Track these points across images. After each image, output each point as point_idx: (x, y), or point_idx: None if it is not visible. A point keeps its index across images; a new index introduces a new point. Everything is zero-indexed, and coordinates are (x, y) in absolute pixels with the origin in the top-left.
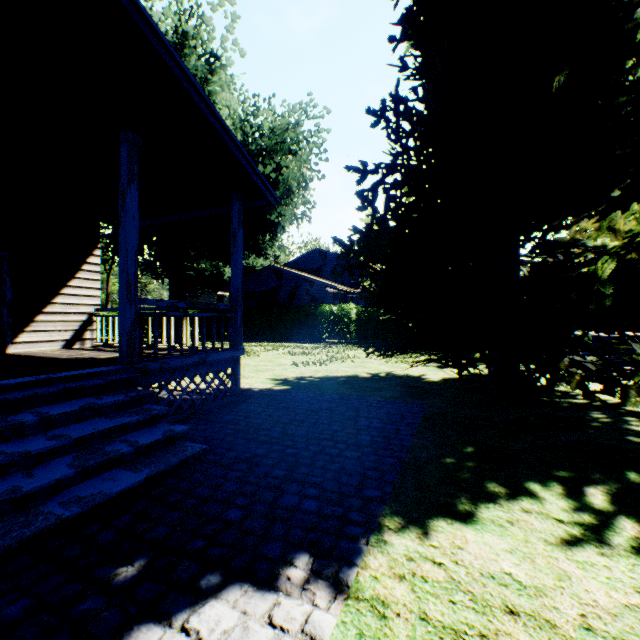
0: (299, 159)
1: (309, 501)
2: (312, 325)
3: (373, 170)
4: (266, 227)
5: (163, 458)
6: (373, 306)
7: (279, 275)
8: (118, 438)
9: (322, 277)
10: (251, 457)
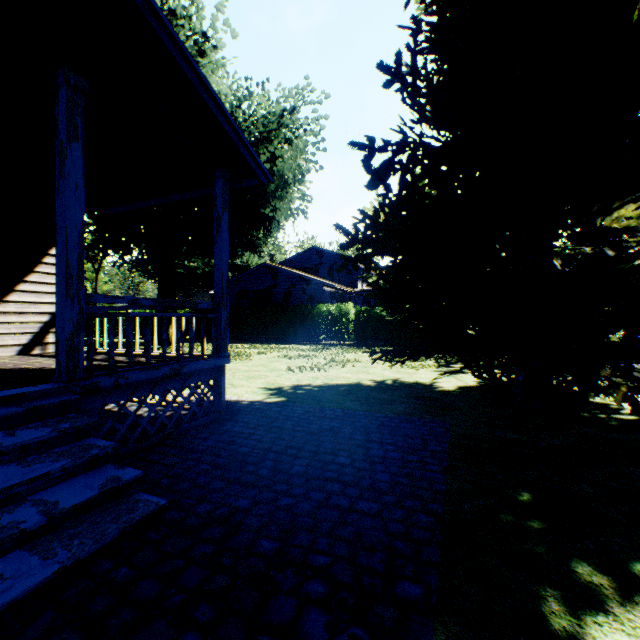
0: (295, 148)
1: (313, 612)
2: (309, 326)
3: (381, 147)
4: (260, 222)
5: (96, 526)
6: (382, 305)
7: (274, 273)
8: (31, 496)
9: (319, 276)
10: (229, 514)
